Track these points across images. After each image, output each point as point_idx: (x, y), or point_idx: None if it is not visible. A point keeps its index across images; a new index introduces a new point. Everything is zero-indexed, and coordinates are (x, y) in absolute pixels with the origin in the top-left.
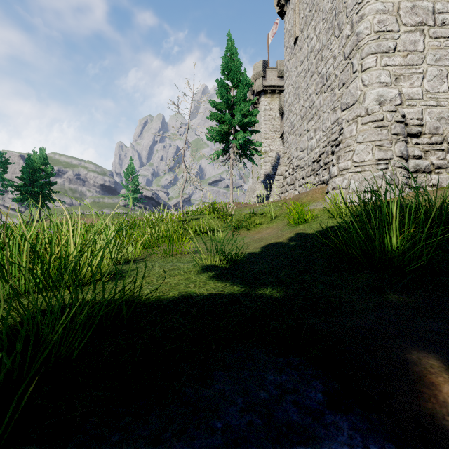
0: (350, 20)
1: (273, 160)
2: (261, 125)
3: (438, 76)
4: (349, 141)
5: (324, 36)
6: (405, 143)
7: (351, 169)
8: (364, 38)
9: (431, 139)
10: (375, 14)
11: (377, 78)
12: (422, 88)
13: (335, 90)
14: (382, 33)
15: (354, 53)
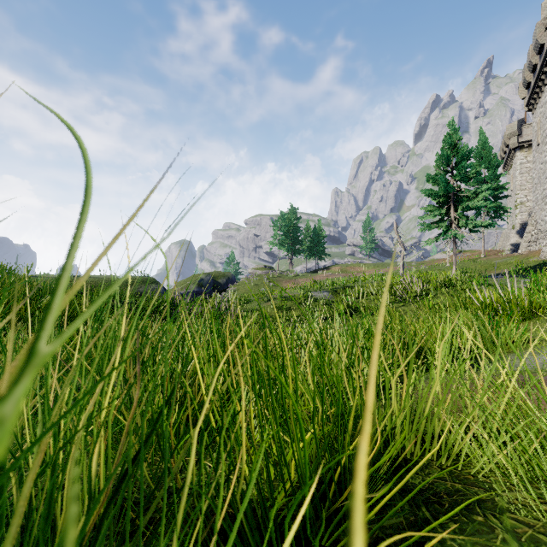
0: None
1: (530, 209)
2: (516, 179)
3: None
4: None
5: None
6: None
7: None
8: None
9: None
10: None
11: None
12: None
13: None
14: None
15: None
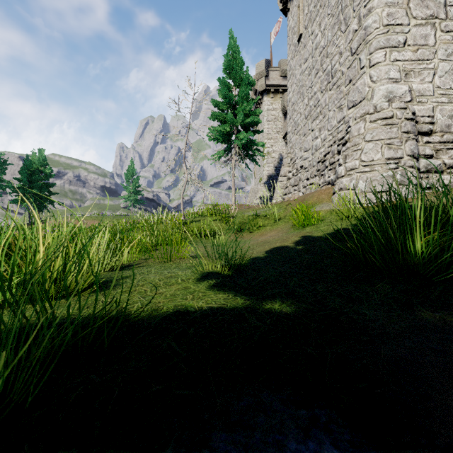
0: (357, 14)
1: (276, 161)
2: (263, 126)
3: (450, 71)
4: (357, 139)
5: (329, 32)
6: (415, 141)
7: (359, 169)
8: (372, 32)
9: (442, 137)
10: (384, 7)
11: (386, 74)
12: (433, 84)
13: (341, 88)
14: (391, 26)
15: (362, 48)
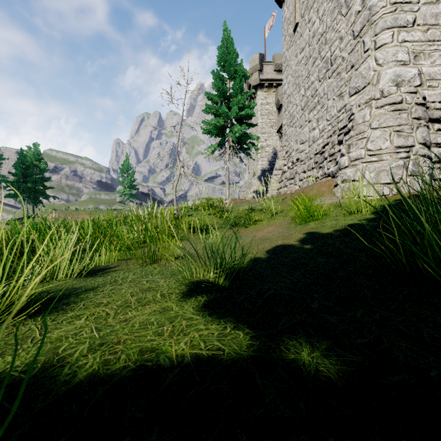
0: None
1: (270, 155)
2: (257, 120)
3: None
4: (362, 127)
5: (328, 17)
6: (427, 128)
7: (365, 158)
8: (378, 11)
9: None
10: None
11: (394, 56)
12: None
13: (342, 74)
14: (400, 4)
15: (366, 30)
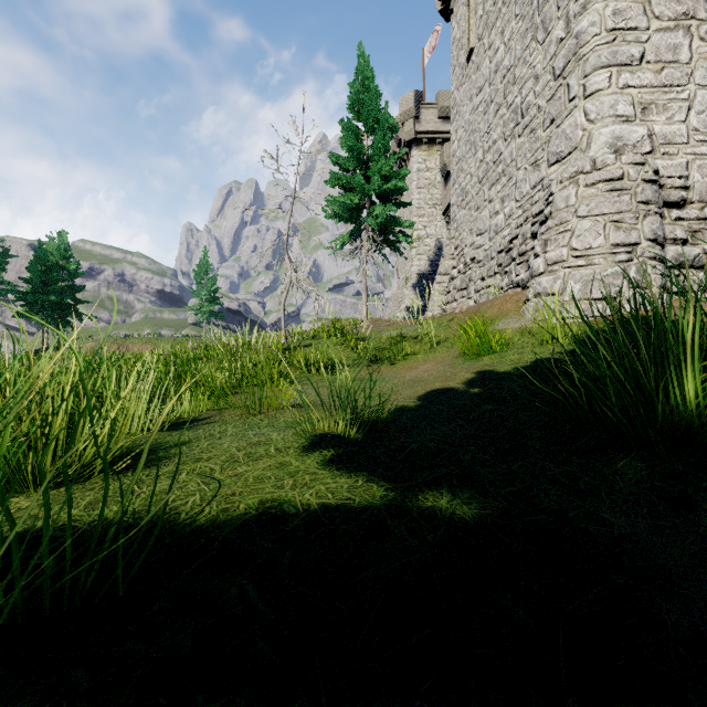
0: (564, 13)
1: (431, 251)
2: (412, 195)
3: None
4: (564, 214)
5: (518, 44)
6: (660, 217)
7: (569, 262)
8: (589, 41)
9: (702, 211)
10: None
11: (612, 109)
12: (688, 125)
13: (538, 132)
14: (620, 32)
15: (571, 68)
